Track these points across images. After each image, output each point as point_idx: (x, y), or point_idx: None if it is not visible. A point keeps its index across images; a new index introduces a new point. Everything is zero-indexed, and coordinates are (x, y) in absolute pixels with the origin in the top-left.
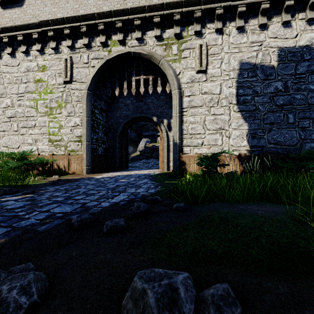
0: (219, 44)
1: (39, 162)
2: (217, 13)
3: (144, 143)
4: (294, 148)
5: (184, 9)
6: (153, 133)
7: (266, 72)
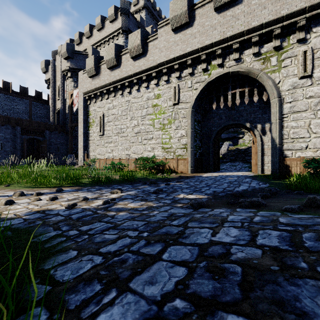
0: None
1: (161, 163)
2: None
3: (227, 147)
4: None
5: (285, 23)
6: (234, 135)
7: None
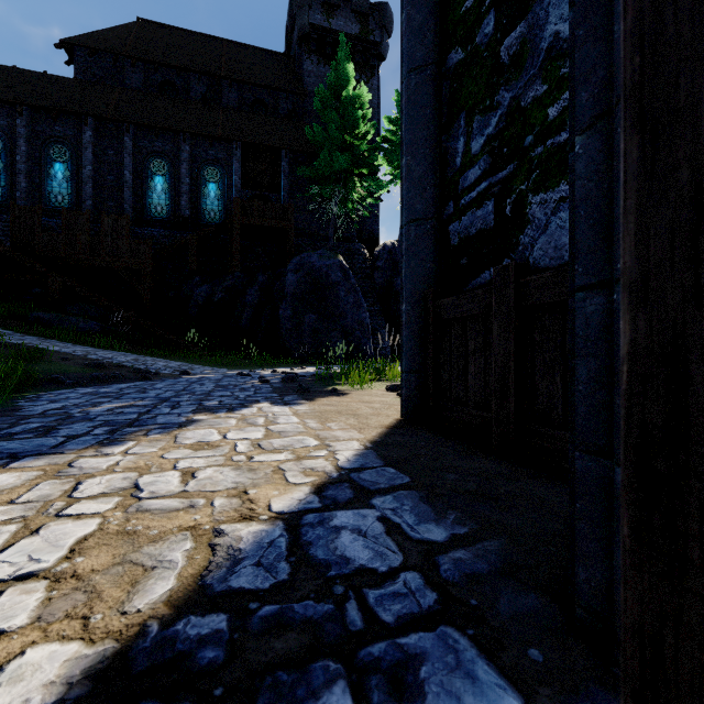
0: None
1: None
2: None
3: None
4: None
5: None
6: None
7: None
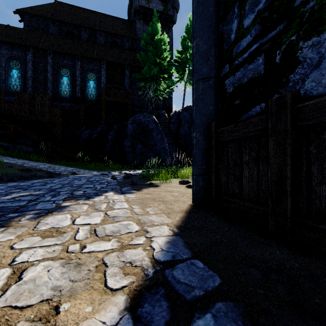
0: None
1: None
2: None
3: None
4: None
5: None
6: None
7: None
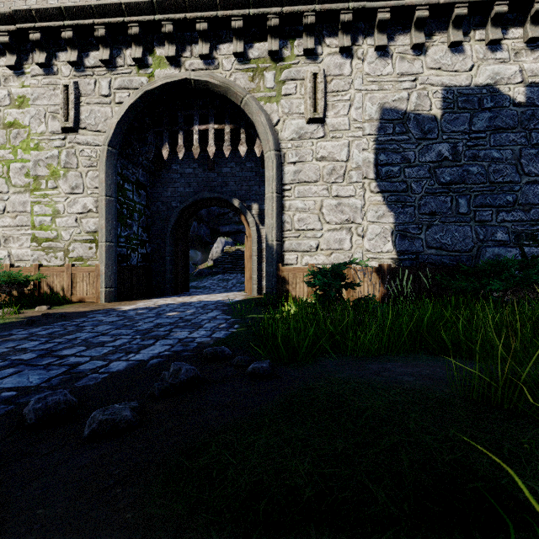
0: (345, 74)
1: (7, 280)
2: (343, 20)
3: (222, 246)
4: (468, 255)
5: (286, 8)
6: (239, 228)
7: (423, 127)
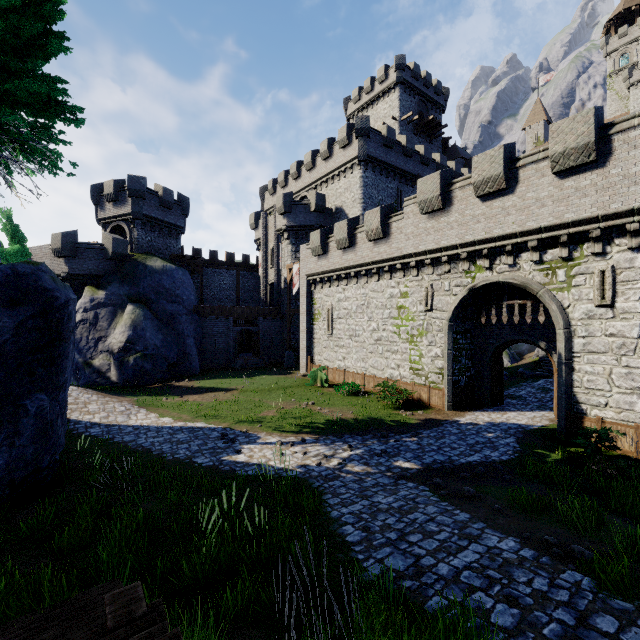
0: (636, 267)
1: (405, 395)
2: (628, 230)
3: None
4: None
5: (572, 230)
6: None
7: None
